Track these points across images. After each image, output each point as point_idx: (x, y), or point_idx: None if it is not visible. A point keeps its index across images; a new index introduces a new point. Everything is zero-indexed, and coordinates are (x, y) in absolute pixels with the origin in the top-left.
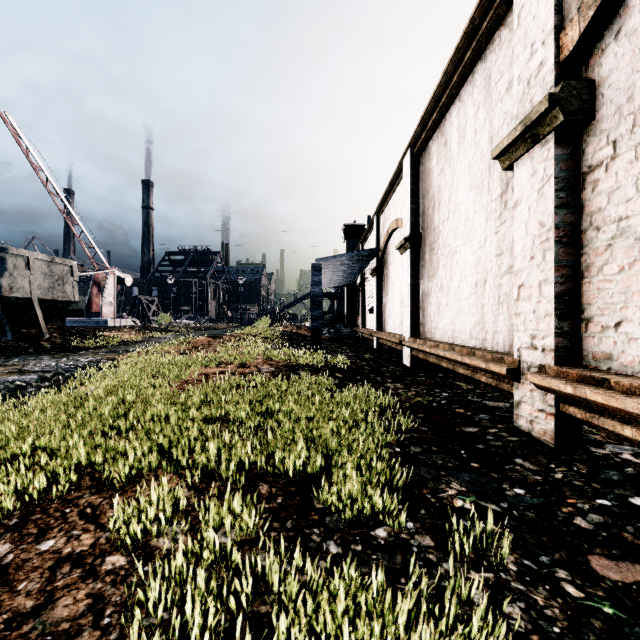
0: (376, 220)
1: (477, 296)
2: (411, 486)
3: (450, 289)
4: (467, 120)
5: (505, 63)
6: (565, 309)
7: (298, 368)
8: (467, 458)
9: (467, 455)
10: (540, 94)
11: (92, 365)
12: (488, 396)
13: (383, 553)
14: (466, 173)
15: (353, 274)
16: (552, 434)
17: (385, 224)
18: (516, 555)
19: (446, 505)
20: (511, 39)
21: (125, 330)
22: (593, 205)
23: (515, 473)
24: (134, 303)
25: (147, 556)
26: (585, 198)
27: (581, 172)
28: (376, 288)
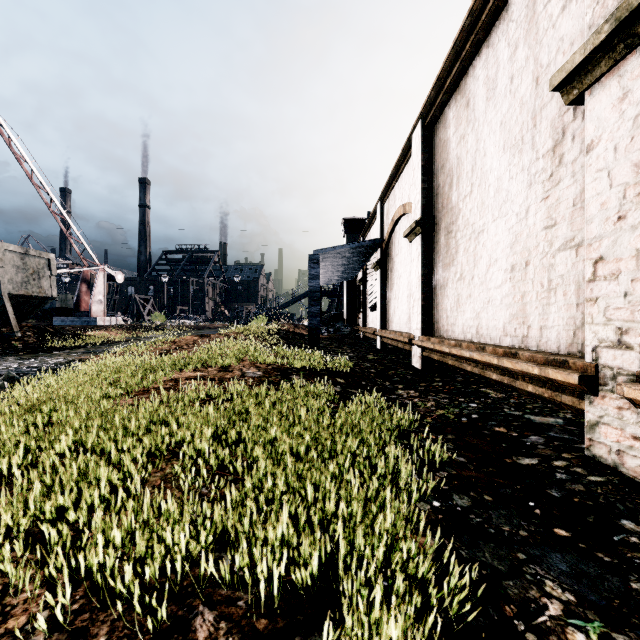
0: (379, 209)
1: (514, 283)
2: (481, 598)
3: (474, 277)
4: (499, 67)
5: None
6: None
7: (291, 372)
8: (543, 517)
9: (541, 511)
10: None
11: (49, 368)
12: (529, 408)
13: None
14: (497, 132)
15: (353, 269)
16: None
17: (389, 212)
18: None
19: None
20: None
21: (112, 329)
22: None
23: (637, 553)
24: (128, 302)
25: None
26: None
27: None
28: (379, 283)
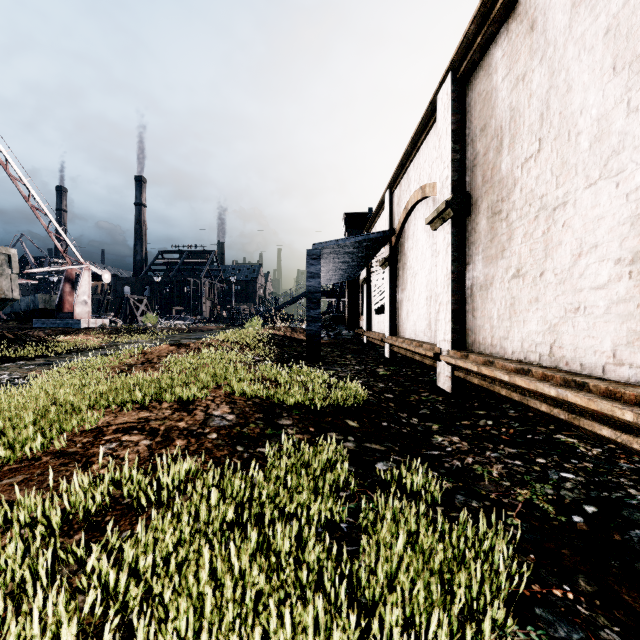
0: (388, 197)
1: None
2: None
3: (545, 273)
4: None
5: None
6: None
7: (280, 412)
8: None
9: None
10: None
11: None
12: None
13: None
14: (599, 47)
15: (357, 268)
16: None
17: (402, 199)
18: None
19: None
20: None
21: (91, 333)
22: None
23: None
24: (121, 302)
25: None
26: None
27: None
28: (388, 282)
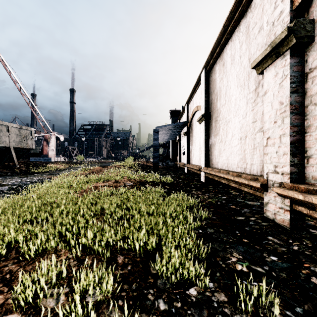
0: (186, 107)
1: (241, 144)
2: (210, 256)
3: (226, 141)
4: (236, 51)
5: (258, 17)
6: (295, 150)
7: (145, 183)
8: (240, 236)
9: (240, 234)
10: (280, 29)
11: (37, 181)
12: (247, 198)
13: (195, 308)
14: (235, 79)
15: (175, 135)
16: (288, 222)
17: (191, 109)
18: (280, 307)
19: (232, 269)
20: (261, 3)
21: (59, 163)
22: (312, 91)
23: (269, 246)
24: (65, 150)
25: (36, 314)
26: (307, 87)
27: (305, 72)
28: (186, 142)
